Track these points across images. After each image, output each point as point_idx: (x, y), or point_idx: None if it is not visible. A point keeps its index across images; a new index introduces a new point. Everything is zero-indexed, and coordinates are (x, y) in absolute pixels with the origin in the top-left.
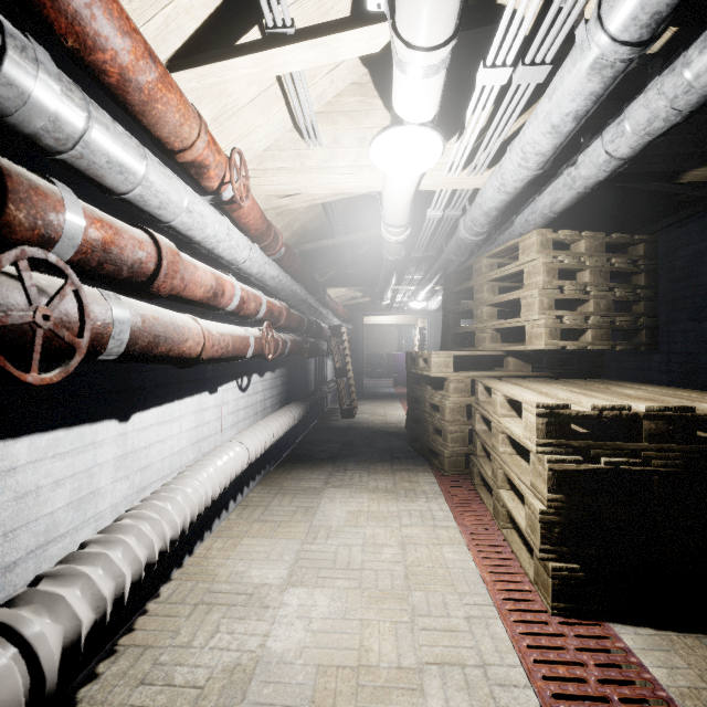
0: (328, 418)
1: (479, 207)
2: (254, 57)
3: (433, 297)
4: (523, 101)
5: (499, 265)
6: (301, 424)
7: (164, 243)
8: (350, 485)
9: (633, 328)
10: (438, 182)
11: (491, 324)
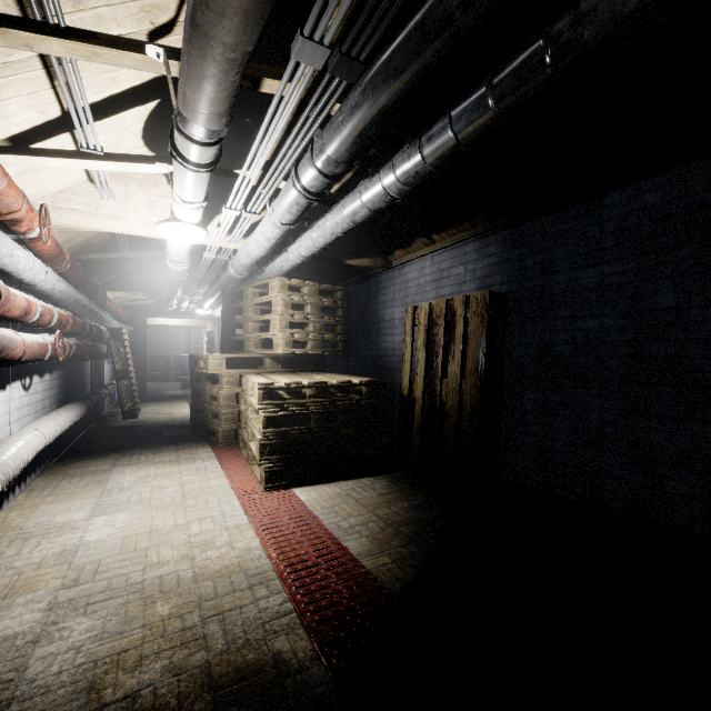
0: (107, 420)
1: (239, 260)
2: (70, 160)
3: (218, 307)
4: (251, 222)
5: (262, 293)
6: (77, 426)
7: (1, 284)
8: (138, 463)
9: (335, 341)
10: (208, 242)
11: (254, 335)
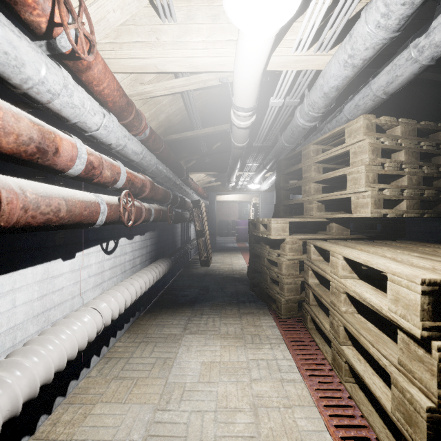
0: (191, 266)
1: (320, 88)
2: None
3: (265, 181)
4: None
5: (322, 151)
6: (169, 273)
7: None
8: (205, 331)
9: (436, 199)
10: (285, 60)
11: (318, 196)
